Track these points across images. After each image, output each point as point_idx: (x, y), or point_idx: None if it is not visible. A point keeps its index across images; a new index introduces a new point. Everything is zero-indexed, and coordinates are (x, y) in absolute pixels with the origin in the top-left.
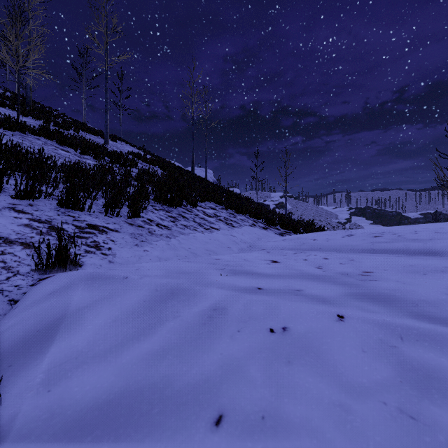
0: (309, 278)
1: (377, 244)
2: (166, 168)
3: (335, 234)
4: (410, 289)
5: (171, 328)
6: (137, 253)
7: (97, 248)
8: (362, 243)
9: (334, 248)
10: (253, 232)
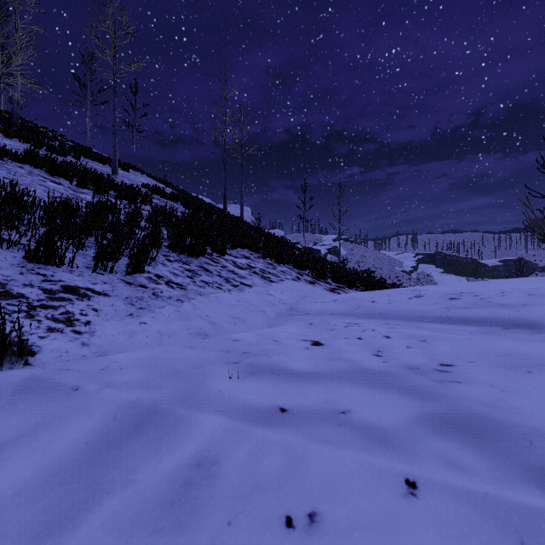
0: (363, 379)
1: (454, 310)
2: (190, 205)
3: (400, 294)
4: (514, 403)
5: (109, 515)
6: (129, 327)
7: (68, 324)
8: (434, 308)
9: (399, 315)
10: (296, 289)
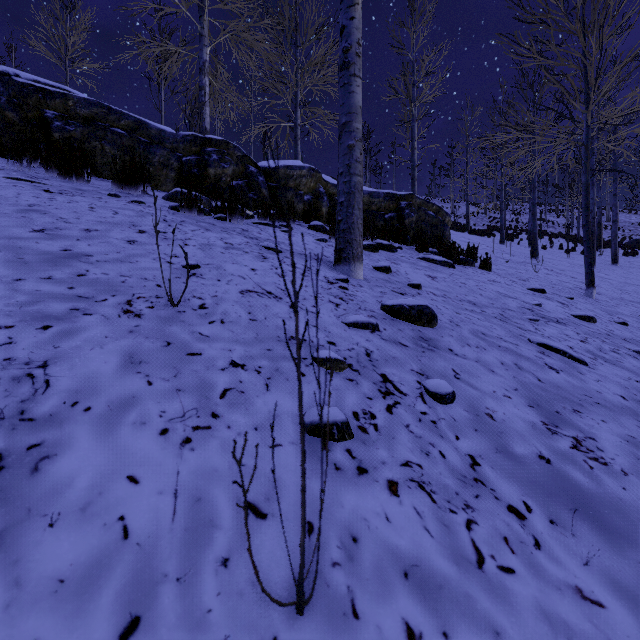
0: None
1: None
2: None
3: None
4: None
5: None
6: None
7: None
8: None
9: None
10: None
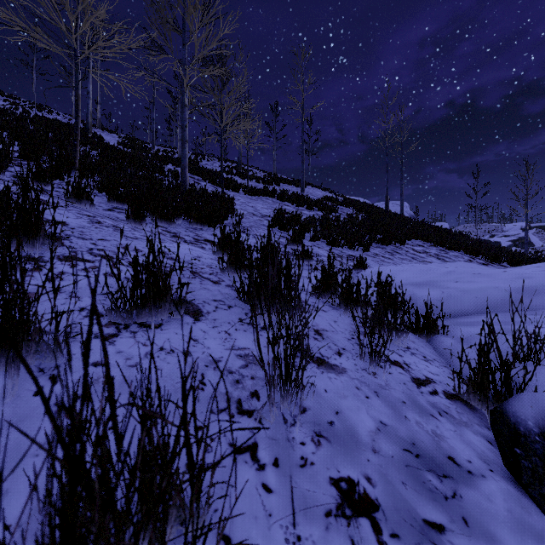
0: None
1: None
2: (361, 209)
3: None
4: None
5: (434, 274)
6: None
7: None
8: None
9: None
10: (468, 267)
